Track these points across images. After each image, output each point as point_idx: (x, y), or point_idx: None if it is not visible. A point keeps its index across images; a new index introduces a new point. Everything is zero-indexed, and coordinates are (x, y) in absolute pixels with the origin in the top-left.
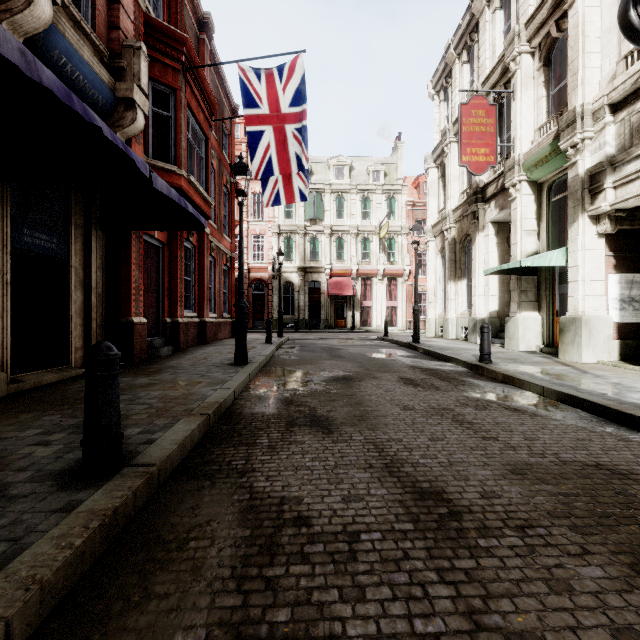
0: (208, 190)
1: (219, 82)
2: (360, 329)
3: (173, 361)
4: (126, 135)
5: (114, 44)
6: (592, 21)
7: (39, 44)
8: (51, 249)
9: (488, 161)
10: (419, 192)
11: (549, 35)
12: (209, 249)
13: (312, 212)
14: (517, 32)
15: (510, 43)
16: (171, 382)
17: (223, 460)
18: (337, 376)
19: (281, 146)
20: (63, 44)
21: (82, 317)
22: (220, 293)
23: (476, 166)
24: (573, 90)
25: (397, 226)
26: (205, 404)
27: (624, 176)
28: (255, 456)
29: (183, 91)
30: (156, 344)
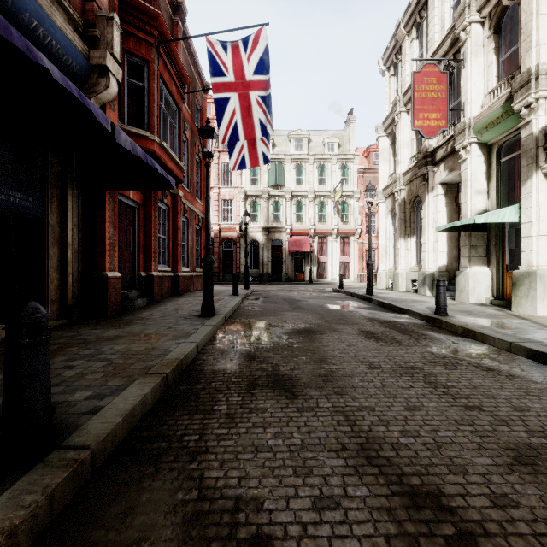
0: (180, 156)
1: (192, 62)
2: (317, 282)
3: (145, 312)
4: (100, 101)
5: (88, 15)
6: None
7: (8, 5)
8: (26, 207)
9: (439, 125)
10: (369, 161)
11: (500, 3)
12: (182, 210)
13: (275, 179)
14: (467, 3)
15: (460, 14)
16: (138, 335)
17: (174, 434)
18: (299, 328)
19: (246, 113)
20: (33, 7)
21: (59, 271)
22: (193, 250)
23: (428, 130)
24: (527, 52)
25: (349, 191)
26: (165, 361)
27: None
28: (210, 429)
29: (156, 63)
30: (131, 296)
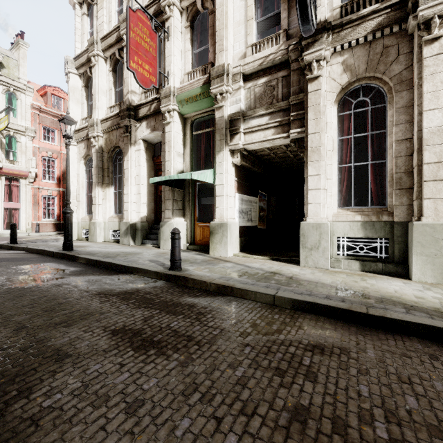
0: None
1: None
2: None
3: None
4: None
5: None
6: (230, 9)
7: None
8: None
9: (151, 79)
10: (46, 101)
11: (195, 5)
12: None
13: None
14: None
15: None
16: None
17: None
18: None
19: None
20: None
21: None
22: None
23: (142, 78)
24: (220, 52)
25: (20, 125)
26: None
27: (251, 127)
28: None
29: None
30: None
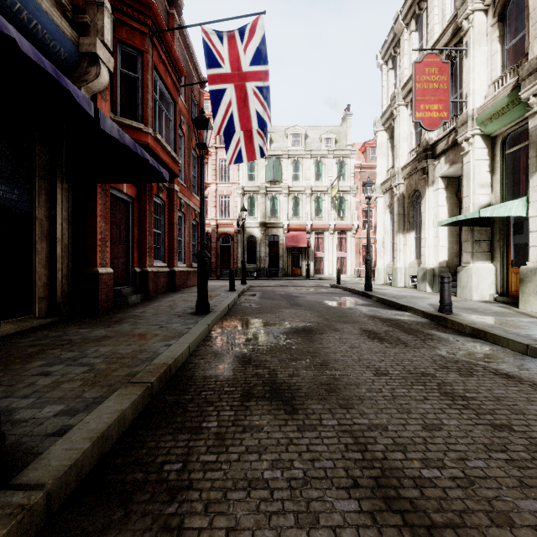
0: (176, 150)
1: (188, 56)
2: (314, 277)
3: (138, 309)
4: (91, 90)
5: (78, 0)
6: None
7: None
8: (11, 200)
9: (441, 117)
10: (366, 156)
11: None
12: (179, 205)
13: (272, 175)
14: None
15: (463, 2)
16: (127, 335)
17: (153, 461)
18: (297, 327)
19: (242, 104)
20: None
21: (47, 267)
22: (189, 245)
23: (429, 122)
24: (535, 38)
25: (346, 186)
26: (151, 367)
27: None
28: (196, 454)
29: (150, 54)
30: (125, 292)
